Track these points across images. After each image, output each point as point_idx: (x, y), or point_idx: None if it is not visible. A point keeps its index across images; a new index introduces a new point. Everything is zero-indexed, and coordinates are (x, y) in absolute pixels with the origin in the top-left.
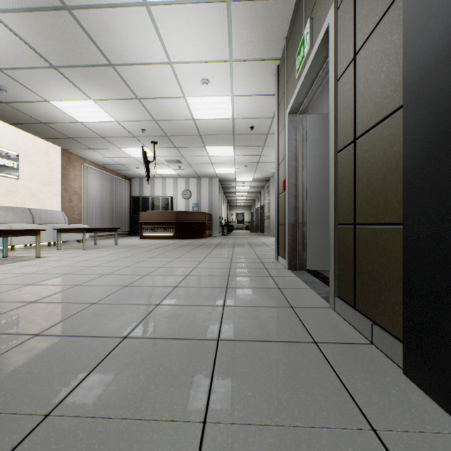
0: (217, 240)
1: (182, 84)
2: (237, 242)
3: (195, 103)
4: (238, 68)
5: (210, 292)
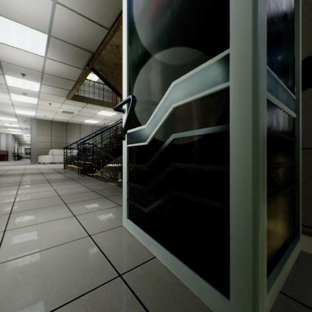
0: (13, 161)
1: (4, 123)
2: (22, 161)
3: (7, 124)
4: (21, 124)
5: (15, 164)
